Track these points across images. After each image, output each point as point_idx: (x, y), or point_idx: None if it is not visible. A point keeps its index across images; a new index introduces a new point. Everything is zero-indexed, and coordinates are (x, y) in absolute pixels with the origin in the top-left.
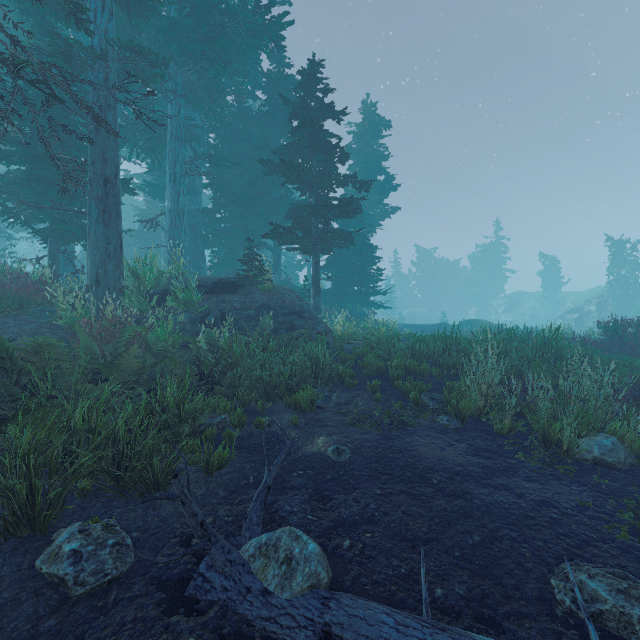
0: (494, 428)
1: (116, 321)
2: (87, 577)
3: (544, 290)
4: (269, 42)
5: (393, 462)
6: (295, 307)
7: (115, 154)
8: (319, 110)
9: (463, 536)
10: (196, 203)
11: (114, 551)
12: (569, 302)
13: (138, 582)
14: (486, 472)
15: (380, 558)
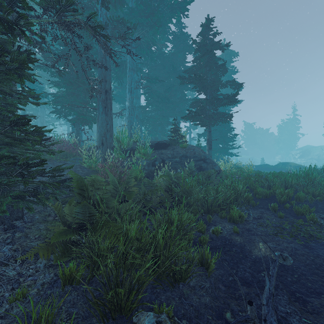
0: None
1: (114, 165)
2: None
3: None
4: (179, 13)
5: None
6: (201, 156)
7: (110, 77)
8: (211, 45)
9: None
10: (138, 103)
11: None
12: None
13: None
14: None
15: None
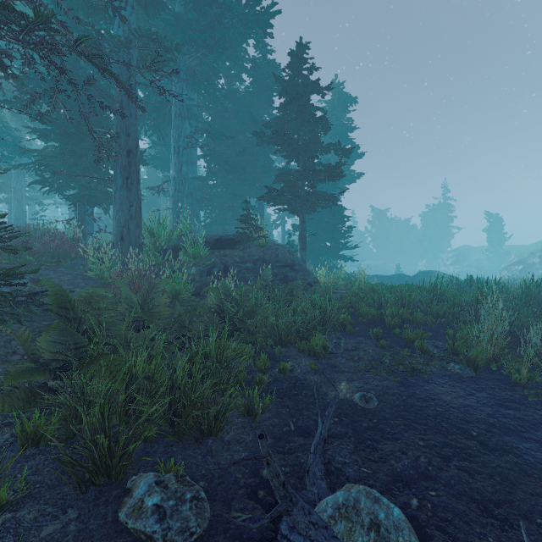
0: (512, 378)
1: (140, 273)
2: (174, 536)
3: (489, 244)
4: (258, 30)
5: (422, 411)
6: (287, 260)
7: (136, 129)
8: (306, 86)
9: (535, 499)
10: (193, 172)
11: (193, 506)
12: (513, 255)
13: (221, 541)
14: (521, 424)
15: (457, 522)
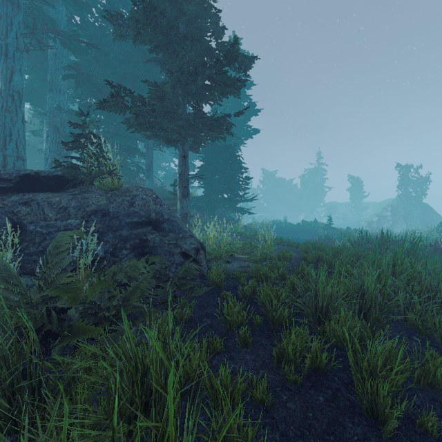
0: None
1: None
2: None
3: (352, 201)
4: None
5: None
6: (149, 213)
7: None
8: None
9: None
10: (59, 102)
11: None
12: (370, 209)
13: None
14: None
15: None
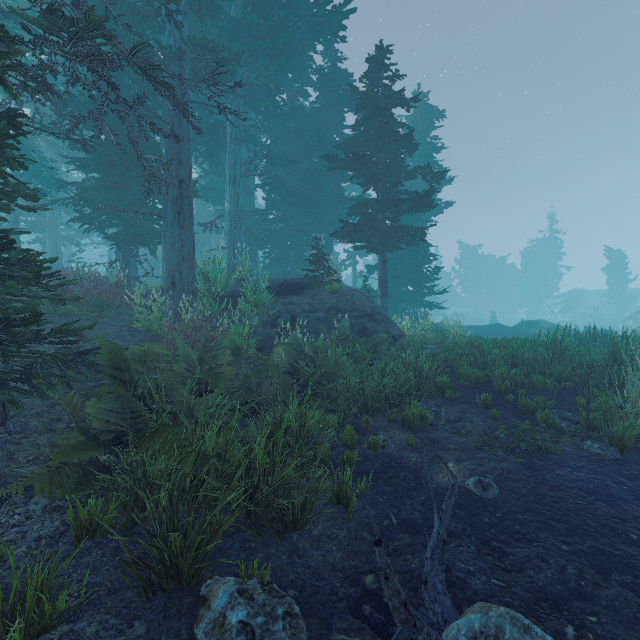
0: None
1: (195, 325)
2: None
3: (609, 287)
4: (329, 34)
5: (559, 503)
6: (366, 309)
7: (189, 155)
8: (387, 99)
9: None
10: (250, 204)
11: (287, 625)
12: None
13: None
14: None
15: None
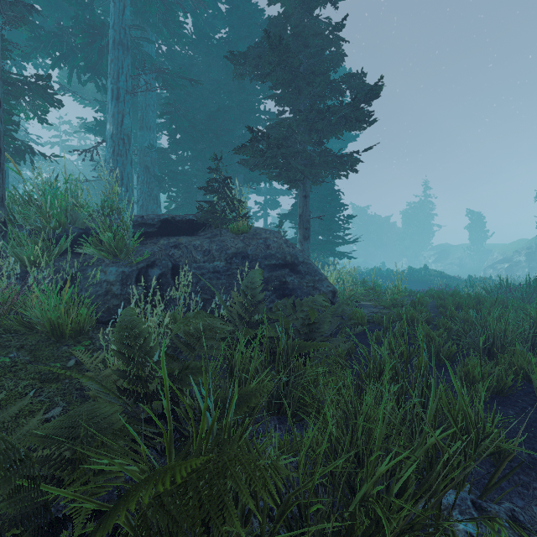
0: None
1: None
2: None
3: (471, 242)
4: None
5: None
6: (285, 256)
7: None
8: None
9: None
10: (149, 140)
11: None
12: (496, 253)
13: None
14: None
15: None
